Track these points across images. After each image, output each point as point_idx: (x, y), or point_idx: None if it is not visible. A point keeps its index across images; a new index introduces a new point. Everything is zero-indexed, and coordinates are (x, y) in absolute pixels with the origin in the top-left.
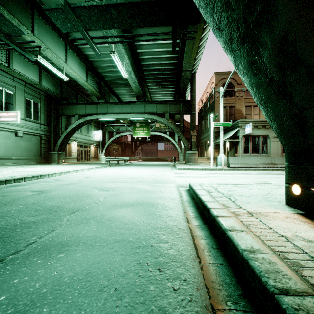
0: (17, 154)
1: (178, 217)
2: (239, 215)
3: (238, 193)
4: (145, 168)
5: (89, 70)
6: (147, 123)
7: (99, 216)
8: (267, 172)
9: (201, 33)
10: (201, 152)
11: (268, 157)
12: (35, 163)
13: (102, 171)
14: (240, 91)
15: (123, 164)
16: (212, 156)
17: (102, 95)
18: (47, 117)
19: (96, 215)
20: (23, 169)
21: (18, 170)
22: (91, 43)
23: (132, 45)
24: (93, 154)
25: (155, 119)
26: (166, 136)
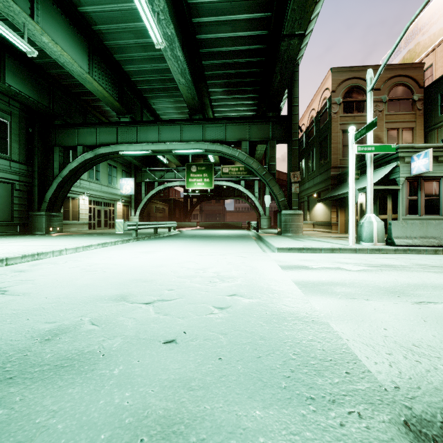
0: None
1: None
2: None
3: None
4: (204, 244)
5: (96, 54)
6: (209, 167)
7: None
8: None
9: None
10: None
11: None
12: None
13: (99, 256)
14: (378, 103)
15: (165, 234)
16: (352, 220)
17: (126, 109)
18: (26, 149)
19: None
20: None
21: None
22: None
23: None
24: (120, 217)
25: (223, 152)
26: (240, 188)
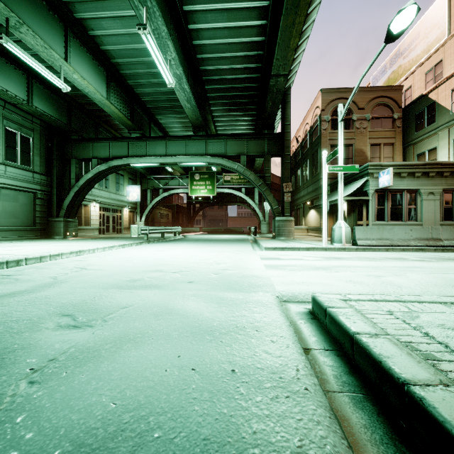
0: None
1: None
2: None
3: None
4: (206, 245)
5: (113, 80)
6: (212, 175)
7: None
8: (434, 255)
9: None
10: (296, 220)
11: (426, 227)
12: (24, 237)
13: (126, 253)
14: (362, 121)
15: (172, 238)
16: (325, 225)
17: (136, 125)
18: (46, 161)
19: None
20: None
21: None
22: None
23: (183, 32)
24: (127, 222)
25: (223, 165)
26: (241, 195)
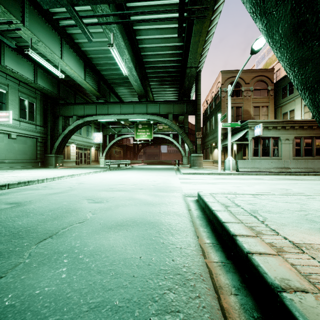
0: (11, 157)
1: (190, 249)
2: (283, 251)
3: (263, 208)
4: (147, 172)
5: (87, 67)
6: (150, 125)
7: (77, 247)
8: (281, 177)
9: (209, 23)
10: (206, 155)
11: (280, 160)
12: (30, 167)
13: (100, 176)
14: (248, 91)
15: (124, 167)
16: (219, 159)
17: (101, 95)
18: (43, 118)
19: (74, 244)
20: (13, 174)
21: (7, 176)
22: (79, 23)
23: (133, 40)
24: (93, 157)
25: (158, 120)
26: (169, 138)
